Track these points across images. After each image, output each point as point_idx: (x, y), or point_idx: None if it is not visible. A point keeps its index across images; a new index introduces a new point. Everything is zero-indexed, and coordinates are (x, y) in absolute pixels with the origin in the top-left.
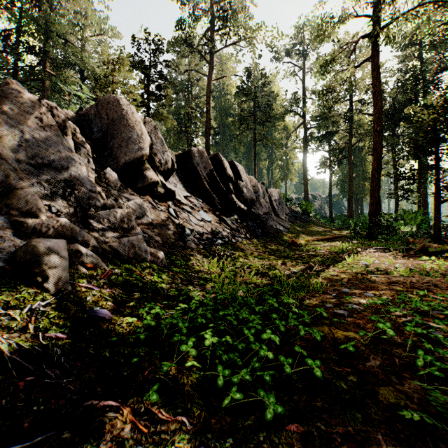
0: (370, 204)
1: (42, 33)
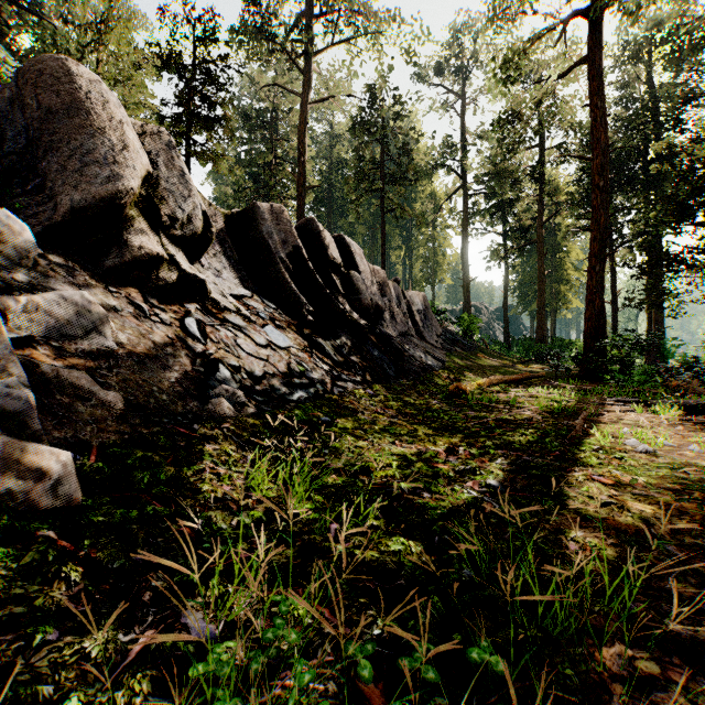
0: (587, 317)
1: None
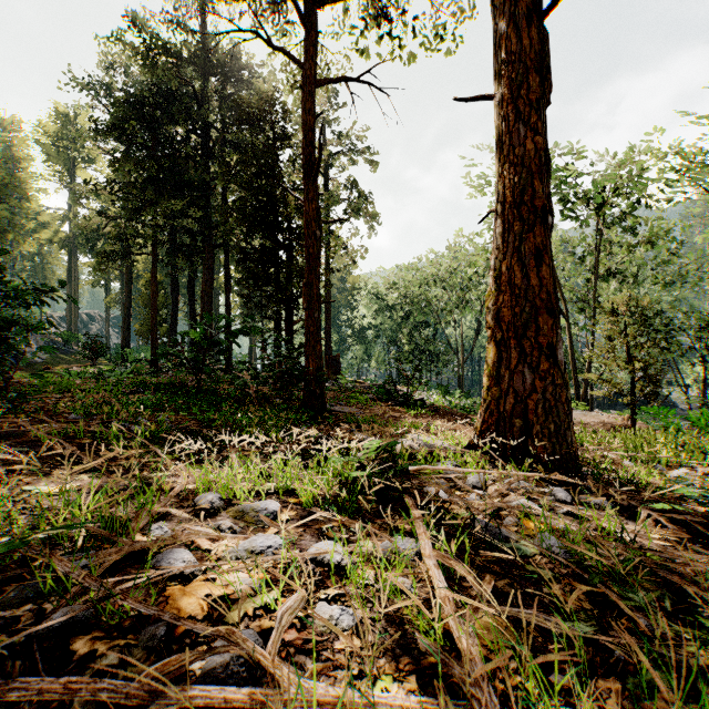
0: (123, 340)
1: None
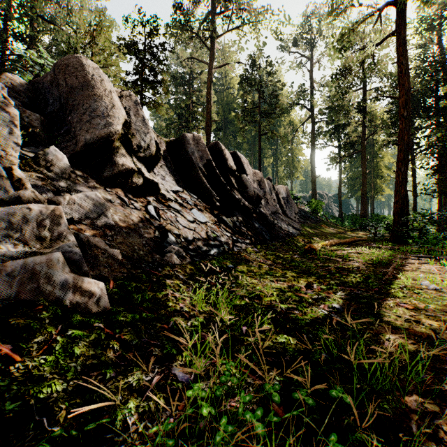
0: (395, 201)
1: (29, 18)
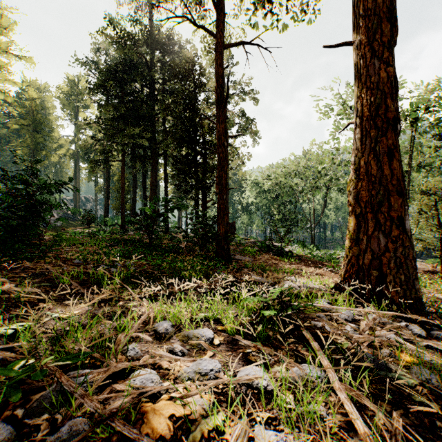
0: (105, 212)
1: None
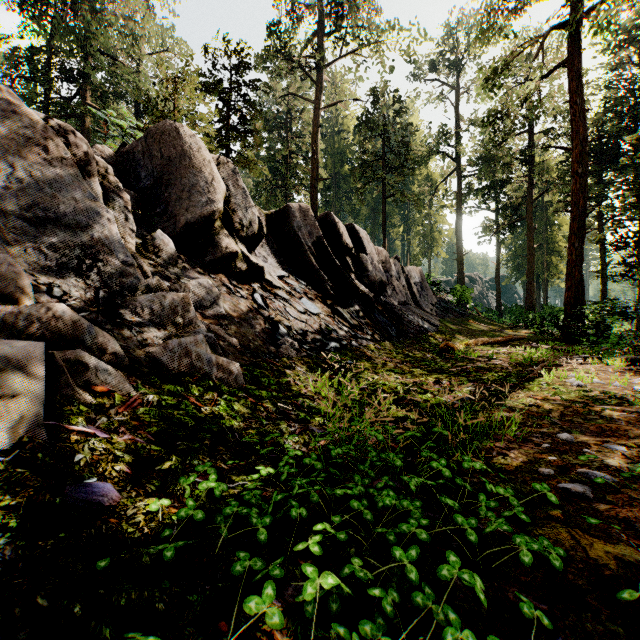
0: (567, 287)
1: (81, 49)
